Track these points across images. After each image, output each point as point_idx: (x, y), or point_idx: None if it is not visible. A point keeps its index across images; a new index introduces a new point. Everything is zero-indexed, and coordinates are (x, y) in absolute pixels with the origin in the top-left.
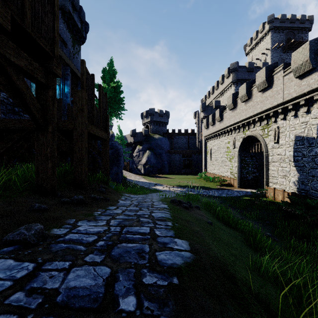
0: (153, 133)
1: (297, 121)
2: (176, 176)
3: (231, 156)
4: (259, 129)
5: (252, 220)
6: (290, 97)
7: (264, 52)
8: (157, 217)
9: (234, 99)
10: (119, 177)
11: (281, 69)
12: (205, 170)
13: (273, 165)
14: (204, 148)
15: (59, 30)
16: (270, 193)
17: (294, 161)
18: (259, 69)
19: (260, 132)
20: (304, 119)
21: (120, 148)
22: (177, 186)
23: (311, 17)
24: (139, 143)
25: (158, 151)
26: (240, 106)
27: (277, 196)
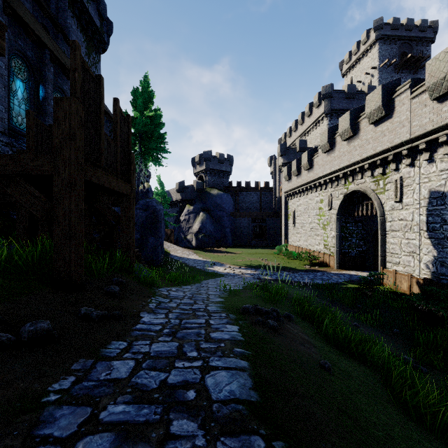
0: (210, 188)
1: (434, 169)
2: (243, 250)
3: (325, 221)
4: (370, 182)
5: (371, 328)
6: (422, 131)
7: (369, 72)
8: (220, 401)
9: (330, 136)
10: (159, 253)
11: (407, 88)
12: (286, 242)
13: (393, 235)
14: (285, 209)
15: (65, 28)
16: (387, 278)
17: (428, 230)
18: (363, 95)
19: (372, 185)
20: (446, 164)
21: (159, 210)
22: (245, 266)
23: (435, 22)
24: (189, 202)
25: (216, 213)
26: (340, 146)
27: (399, 283)
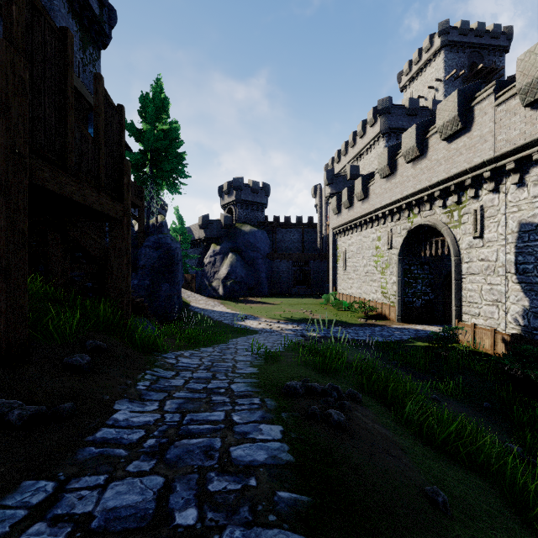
0: (241, 223)
1: (525, 195)
2: (282, 300)
3: (384, 263)
4: (441, 213)
5: (454, 402)
6: (511, 146)
7: (432, 85)
8: None
9: (391, 157)
10: (175, 304)
11: (491, 93)
12: (334, 289)
13: (471, 280)
14: (333, 249)
15: (51, 11)
16: (464, 333)
17: (517, 272)
18: (427, 111)
19: (443, 218)
20: None
21: (176, 248)
22: (285, 320)
23: (510, 28)
24: (215, 241)
25: (249, 254)
26: (402, 169)
27: (479, 340)
